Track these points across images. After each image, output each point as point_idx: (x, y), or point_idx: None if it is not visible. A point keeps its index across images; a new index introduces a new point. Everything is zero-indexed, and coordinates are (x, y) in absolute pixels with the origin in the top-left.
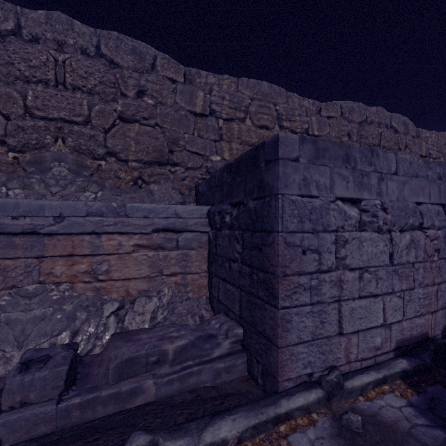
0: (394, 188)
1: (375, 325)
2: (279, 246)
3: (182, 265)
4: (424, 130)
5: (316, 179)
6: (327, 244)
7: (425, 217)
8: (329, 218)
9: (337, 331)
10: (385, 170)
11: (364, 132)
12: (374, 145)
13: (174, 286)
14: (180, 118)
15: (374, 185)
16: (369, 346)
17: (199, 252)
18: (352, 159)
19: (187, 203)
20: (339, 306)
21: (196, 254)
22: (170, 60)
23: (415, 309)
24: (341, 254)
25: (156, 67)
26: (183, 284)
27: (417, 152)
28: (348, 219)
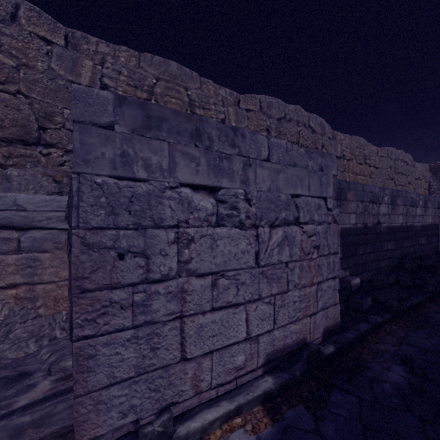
0: (265, 177)
1: (236, 341)
2: (74, 249)
3: (28, 272)
4: (339, 133)
5: (145, 157)
6: (161, 244)
7: (302, 210)
8: (163, 209)
9: (180, 356)
10: (253, 155)
11: (282, 129)
12: (293, 143)
13: (14, 301)
14: (56, 88)
15: (238, 171)
16: (228, 367)
17: (56, 255)
18: (206, 136)
19: (66, 193)
20: (182, 323)
21: (52, 257)
22: (41, 14)
23: (290, 314)
24: (186, 256)
25: (18, 18)
26: (29, 298)
27: (333, 152)
28: (196, 212)
